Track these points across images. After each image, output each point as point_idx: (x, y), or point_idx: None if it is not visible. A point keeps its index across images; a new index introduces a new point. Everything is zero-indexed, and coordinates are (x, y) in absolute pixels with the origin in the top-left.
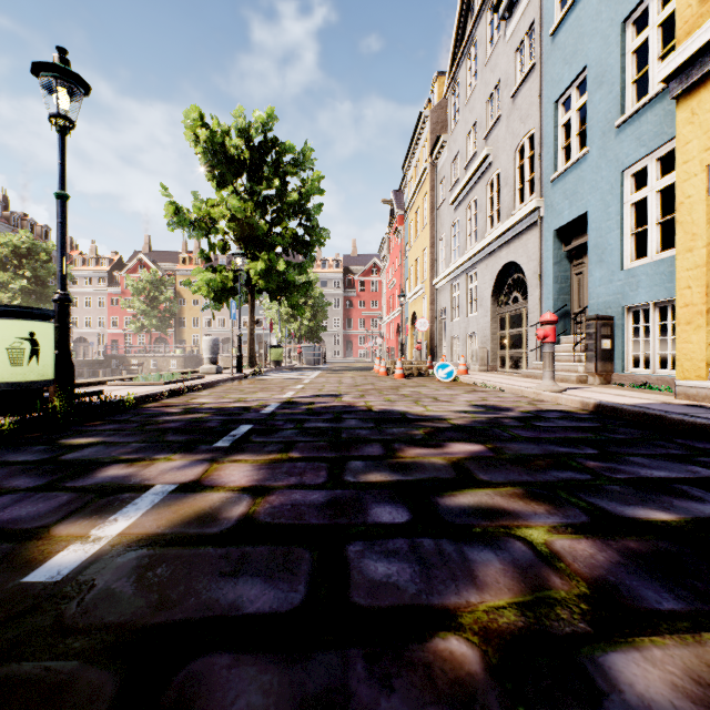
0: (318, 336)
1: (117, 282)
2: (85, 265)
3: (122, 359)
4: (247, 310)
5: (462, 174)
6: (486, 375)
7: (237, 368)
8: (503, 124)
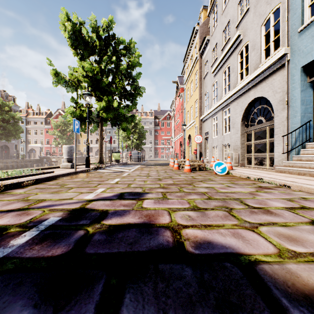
0: (141, 147)
1: (48, 123)
2: (34, 115)
3: (48, 159)
4: (109, 135)
5: (219, 54)
6: (245, 170)
7: (86, 165)
8: (251, 13)
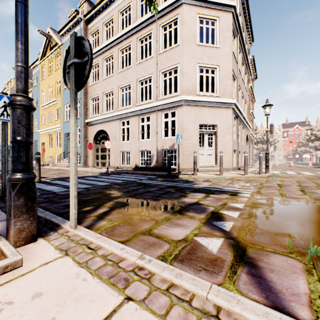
0: None
1: None
2: None
3: None
4: None
5: None
6: None
7: None
8: None
